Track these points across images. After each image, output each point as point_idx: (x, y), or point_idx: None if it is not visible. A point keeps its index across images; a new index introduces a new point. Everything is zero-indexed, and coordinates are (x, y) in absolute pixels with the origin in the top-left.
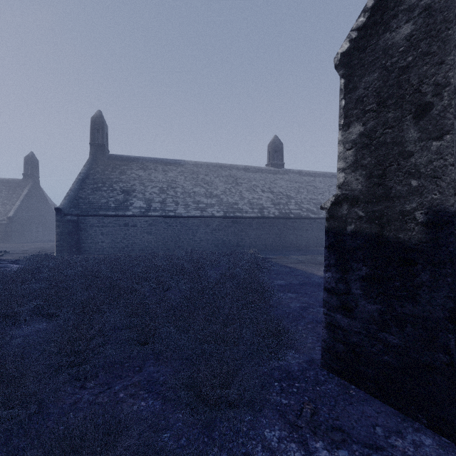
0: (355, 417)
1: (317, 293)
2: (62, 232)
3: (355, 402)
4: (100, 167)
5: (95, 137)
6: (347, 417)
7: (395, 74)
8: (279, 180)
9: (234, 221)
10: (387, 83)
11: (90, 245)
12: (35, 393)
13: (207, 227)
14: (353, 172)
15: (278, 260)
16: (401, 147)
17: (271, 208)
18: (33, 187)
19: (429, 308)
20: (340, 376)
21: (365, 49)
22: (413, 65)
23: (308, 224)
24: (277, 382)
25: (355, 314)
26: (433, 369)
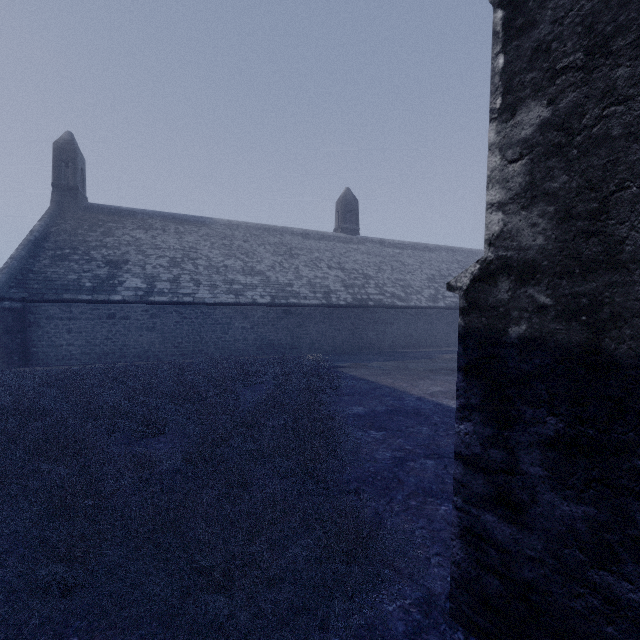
0: None
1: (416, 428)
2: None
3: None
4: (70, 223)
5: (60, 175)
6: None
7: None
8: (353, 252)
9: (287, 310)
10: None
11: (46, 350)
12: None
13: (246, 320)
14: (523, 208)
15: (352, 370)
16: None
17: (341, 292)
18: None
19: None
20: None
21: None
22: None
23: (394, 316)
24: None
25: (529, 519)
26: None
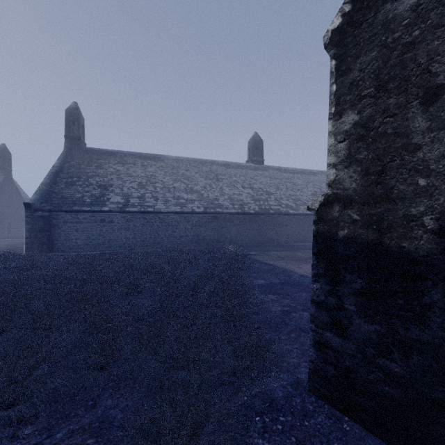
0: None
1: (298, 294)
2: (32, 229)
3: (350, 442)
4: (76, 161)
5: (70, 130)
6: None
7: (397, 52)
8: (259, 176)
9: (215, 217)
10: (388, 62)
11: (63, 242)
12: None
13: (187, 223)
14: (345, 168)
15: (258, 256)
16: (405, 138)
17: (251, 204)
18: (4, 181)
19: (442, 334)
20: (331, 404)
21: (361, 24)
22: (421, 41)
23: (288, 220)
24: (259, 416)
25: (348, 334)
26: None
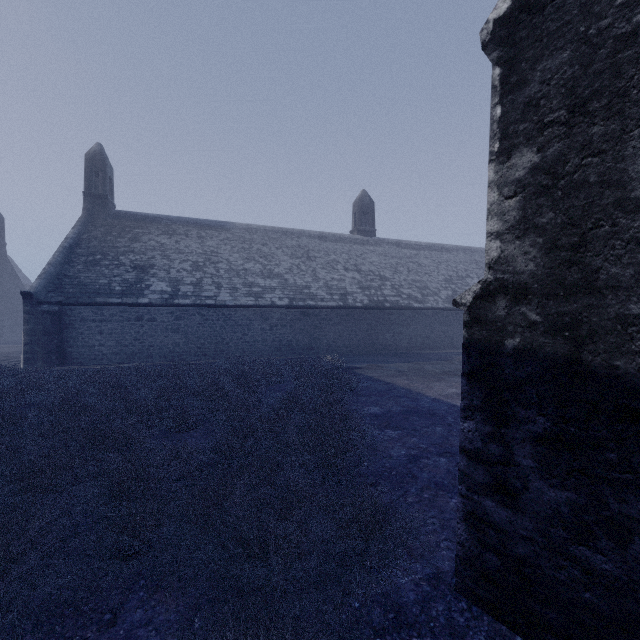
0: None
1: (431, 428)
2: (34, 330)
3: None
4: (100, 230)
5: (91, 184)
6: None
7: (606, 50)
8: (369, 254)
9: (305, 312)
10: (591, 68)
11: (80, 350)
12: None
13: (265, 322)
14: (517, 238)
15: (368, 371)
16: (620, 190)
17: (357, 294)
18: None
19: None
20: (493, 614)
21: (544, 8)
22: None
23: (410, 317)
24: (379, 636)
25: (522, 504)
26: None
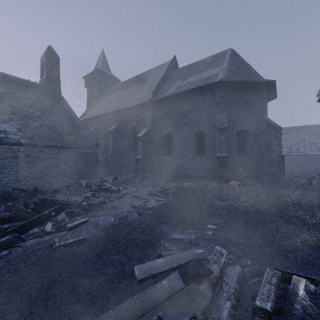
0: None
1: None
2: None
3: None
4: None
5: None
6: None
7: None
8: None
9: None
10: None
11: None
12: None
13: None
14: None
15: None
16: None
17: None
18: None
19: None
20: None
21: None
22: None
23: None
24: None
25: None
26: None
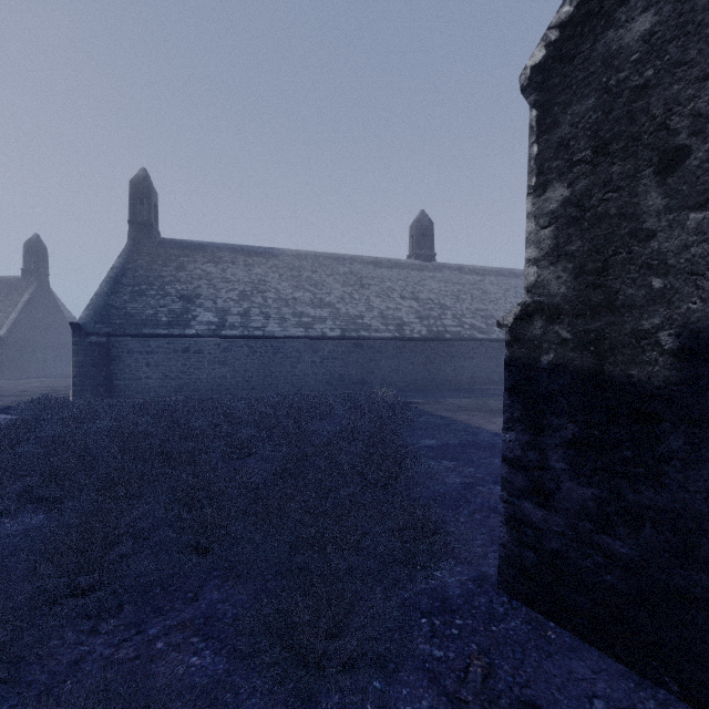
0: (558, 682)
1: (488, 460)
2: (82, 362)
3: (556, 652)
4: (145, 259)
5: (136, 211)
6: (544, 681)
7: (623, 99)
8: (428, 280)
9: (358, 344)
10: (611, 114)
11: (127, 382)
12: (4, 648)
13: (315, 354)
14: (551, 264)
15: (426, 406)
16: (634, 222)
17: (415, 324)
18: (38, 290)
19: (684, 497)
20: (531, 606)
21: (573, 59)
22: (655, 84)
23: (474, 349)
24: (425, 617)
25: (555, 503)
26: (690, 600)
